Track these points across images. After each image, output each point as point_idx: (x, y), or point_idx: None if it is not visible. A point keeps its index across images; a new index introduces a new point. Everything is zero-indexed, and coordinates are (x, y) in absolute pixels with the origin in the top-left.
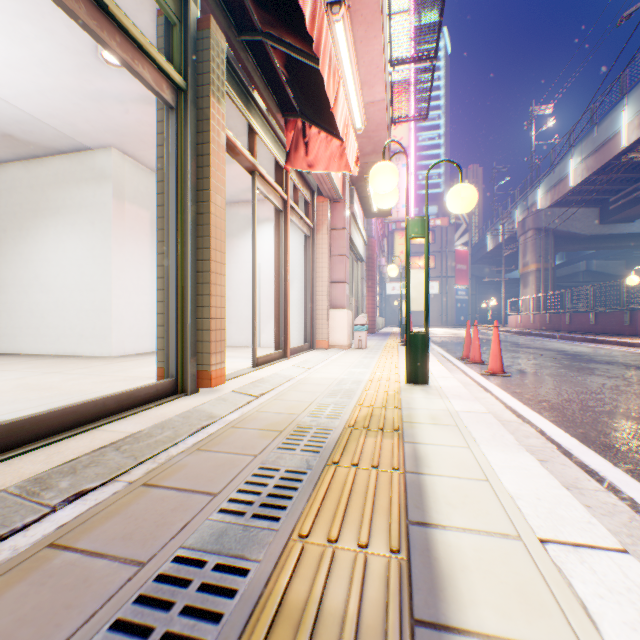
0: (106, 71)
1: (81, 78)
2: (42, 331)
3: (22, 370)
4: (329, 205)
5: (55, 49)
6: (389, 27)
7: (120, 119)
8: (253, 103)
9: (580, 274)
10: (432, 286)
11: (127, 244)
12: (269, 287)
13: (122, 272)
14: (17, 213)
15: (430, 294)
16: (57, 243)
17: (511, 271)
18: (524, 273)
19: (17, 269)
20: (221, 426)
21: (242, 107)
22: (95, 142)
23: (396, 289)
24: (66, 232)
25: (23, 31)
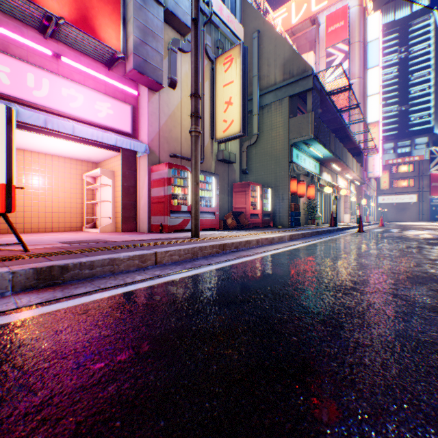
0: None
1: None
2: None
3: None
4: None
5: None
6: (359, 147)
7: None
8: None
9: None
10: (411, 197)
11: None
12: None
13: None
14: None
15: (409, 202)
16: None
17: None
18: None
19: None
20: None
21: None
22: None
23: (384, 200)
24: None
25: None
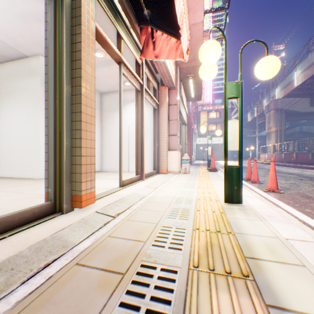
0: None
1: (8, 1)
2: (2, 163)
3: None
4: (167, 91)
5: None
6: None
7: (40, 34)
8: (119, 17)
9: (296, 133)
10: (219, 139)
11: None
12: (134, 138)
13: None
14: None
15: (218, 143)
16: (10, 112)
17: (260, 132)
18: (268, 132)
19: None
20: (66, 262)
21: (111, 17)
22: (29, 51)
23: (201, 141)
24: (15, 106)
25: None
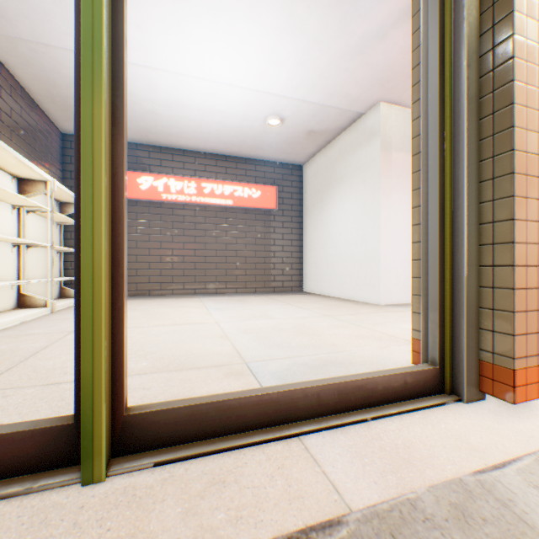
0: (362, 6)
1: (344, 35)
2: (331, 278)
3: (310, 309)
4: None
5: (320, 17)
6: None
7: (382, 62)
8: None
9: None
10: None
11: (392, 193)
12: None
13: (387, 222)
14: (318, 190)
15: None
16: (340, 206)
17: None
18: None
19: (318, 232)
20: None
21: None
22: (364, 105)
23: None
24: (345, 195)
25: (298, 18)
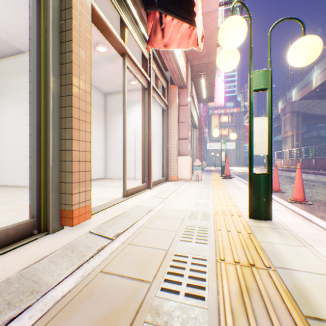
0: None
1: None
2: None
3: None
4: (177, 90)
5: None
6: None
7: None
8: (123, 1)
9: (313, 138)
10: (231, 144)
11: None
12: (140, 142)
13: None
14: None
15: (230, 149)
16: (4, 114)
17: (274, 136)
18: (284, 137)
19: None
20: (28, 324)
21: None
22: (24, 46)
23: (212, 146)
24: (10, 106)
25: None
